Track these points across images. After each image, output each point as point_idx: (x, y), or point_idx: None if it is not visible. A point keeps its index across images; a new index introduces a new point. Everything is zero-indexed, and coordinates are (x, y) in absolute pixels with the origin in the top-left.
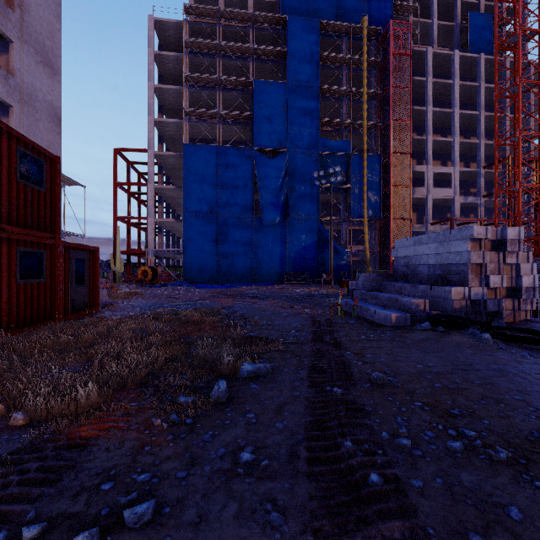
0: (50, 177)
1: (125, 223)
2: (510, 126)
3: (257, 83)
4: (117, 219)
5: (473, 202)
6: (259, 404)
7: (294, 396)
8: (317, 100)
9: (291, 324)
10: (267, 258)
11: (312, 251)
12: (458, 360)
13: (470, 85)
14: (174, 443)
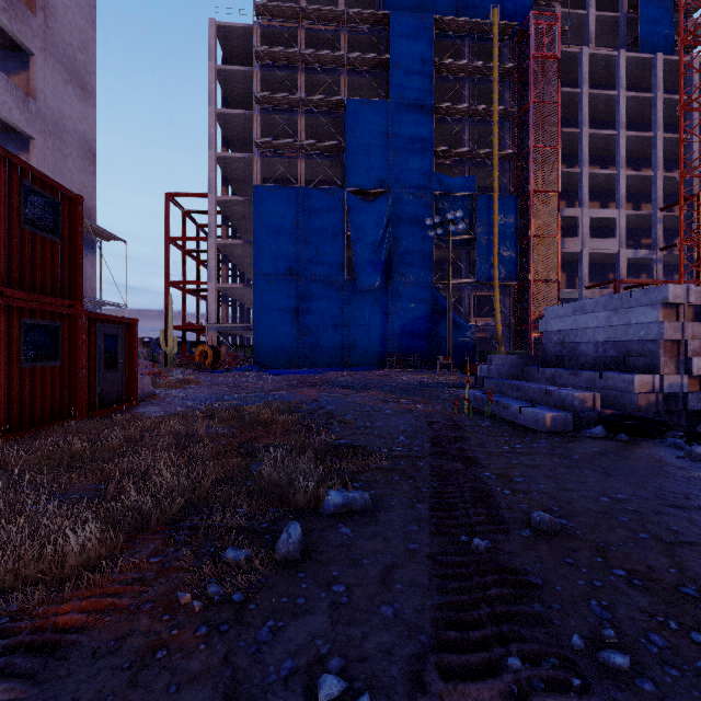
0: (68, 223)
1: (179, 289)
2: (699, 153)
3: (350, 102)
4: (169, 285)
5: (646, 257)
6: (353, 566)
7: (409, 552)
8: (430, 123)
9: (398, 426)
10: (363, 335)
11: (424, 324)
12: (664, 490)
13: (642, 97)
14: (207, 644)
